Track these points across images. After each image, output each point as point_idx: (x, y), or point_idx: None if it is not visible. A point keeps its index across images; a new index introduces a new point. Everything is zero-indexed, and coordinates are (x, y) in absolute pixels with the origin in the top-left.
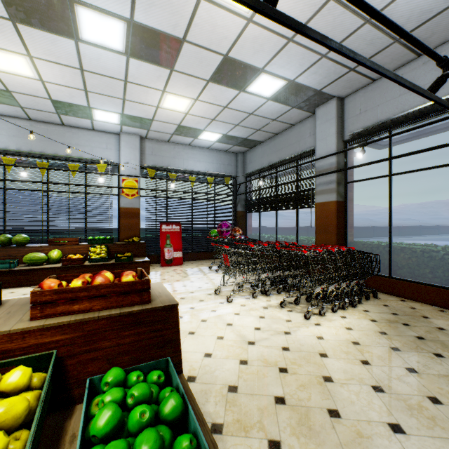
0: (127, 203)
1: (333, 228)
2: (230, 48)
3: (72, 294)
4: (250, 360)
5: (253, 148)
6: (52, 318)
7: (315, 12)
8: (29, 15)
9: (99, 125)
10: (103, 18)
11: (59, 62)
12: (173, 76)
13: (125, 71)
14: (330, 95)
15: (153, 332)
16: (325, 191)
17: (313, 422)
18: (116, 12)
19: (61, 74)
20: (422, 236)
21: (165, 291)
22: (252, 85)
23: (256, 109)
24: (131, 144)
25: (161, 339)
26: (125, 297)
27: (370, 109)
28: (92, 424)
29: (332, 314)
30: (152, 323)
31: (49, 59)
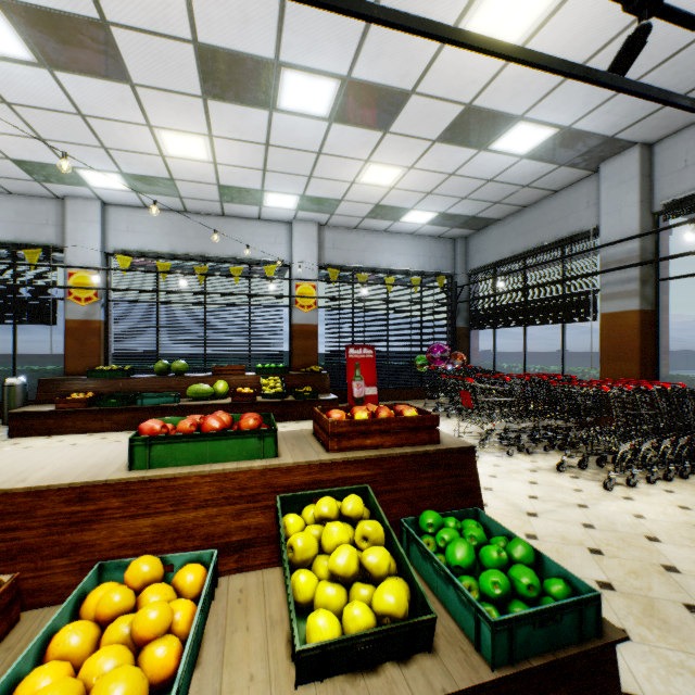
0: (301, 317)
1: (634, 353)
2: (477, 94)
3: (365, 427)
4: (539, 535)
5: (483, 230)
6: (348, 452)
7: (623, 28)
8: (224, 89)
9: (268, 212)
10: (312, 80)
11: (243, 139)
12: (385, 140)
13: (322, 141)
14: (628, 141)
15: (451, 477)
16: (617, 295)
17: (665, 615)
18: (330, 70)
19: (240, 153)
20: None
21: (441, 432)
22: (501, 141)
23: (499, 172)
24: (307, 236)
25: (459, 486)
26: (414, 434)
27: None
28: (451, 555)
29: (647, 486)
30: (448, 467)
31: (231, 137)
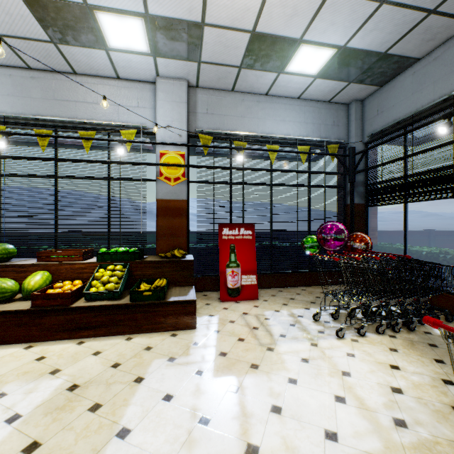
0: (167, 192)
1: None
2: None
3: None
4: None
5: (388, 83)
6: None
7: None
8: None
9: (121, 63)
10: None
11: None
12: None
13: None
14: None
15: None
16: None
17: None
18: None
19: None
20: None
21: None
22: None
23: None
24: (173, 96)
25: None
26: None
27: None
28: None
29: None
30: None
31: None
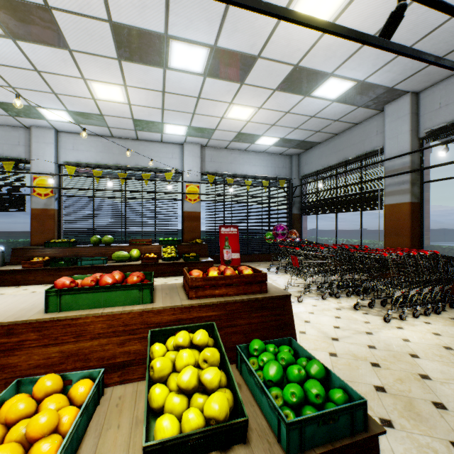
0: (190, 207)
1: (406, 231)
2: (301, 58)
3: (214, 281)
4: (338, 354)
5: (309, 149)
6: (203, 299)
7: None
8: (132, 54)
9: (167, 137)
10: (191, 48)
11: (147, 88)
12: (242, 89)
13: (200, 89)
14: (402, 90)
15: (274, 316)
16: (396, 192)
17: (419, 410)
18: (202, 41)
19: (146, 97)
20: None
21: (270, 284)
22: (318, 90)
23: (318, 111)
24: (193, 153)
25: (279, 322)
26: (249, 286)
27: (453, 102)
28: (266, 372)
29: (413, 319)
30: (272, 309)
31: (139, 86)
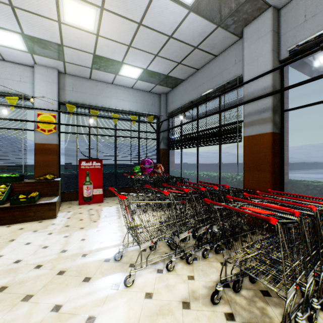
0: (43, 138)
1: (268, 165)
2: None
3: None
4: None
5: (175, 88)
6: None
7: None
8: None
9: (6, 52)
10: None
11: None
12: None
13: None
14: (265, 2)
15: None
16: (256, 122)
17: None
18: None
19: None
20: (306, 170)
21: None
22: None
23: (176, 28)
24: (48, 78)
25: None
26: None
27: (322, 10)
28: None
29: None
30: None
31: None
